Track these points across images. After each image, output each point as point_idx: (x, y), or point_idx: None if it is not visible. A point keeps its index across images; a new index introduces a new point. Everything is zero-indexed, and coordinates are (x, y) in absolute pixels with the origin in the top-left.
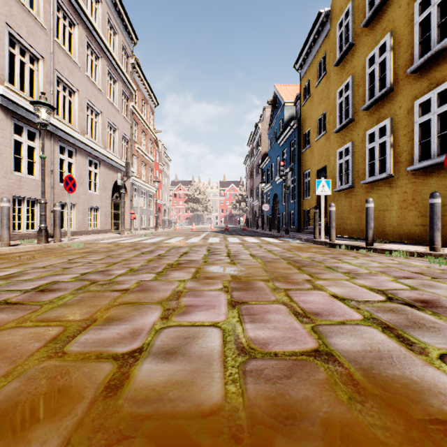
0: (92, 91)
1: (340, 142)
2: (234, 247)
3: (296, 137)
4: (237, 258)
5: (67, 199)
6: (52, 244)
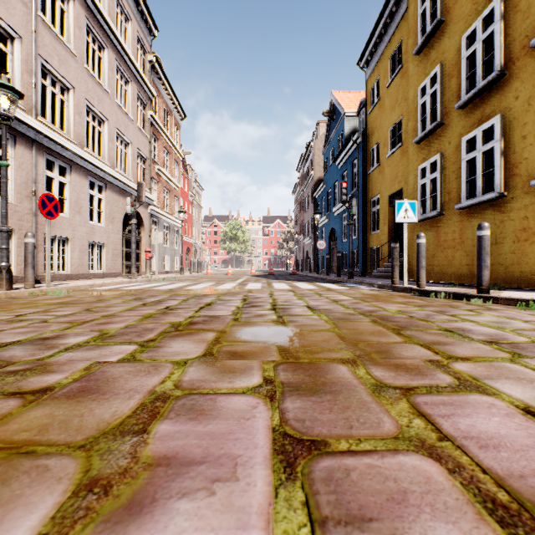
0: (94, 90)
1: (422, 155)
2: (282, 296)
3: (360, 154)
4: (288, 312)
5: (57, 231)
6: (19, 292)
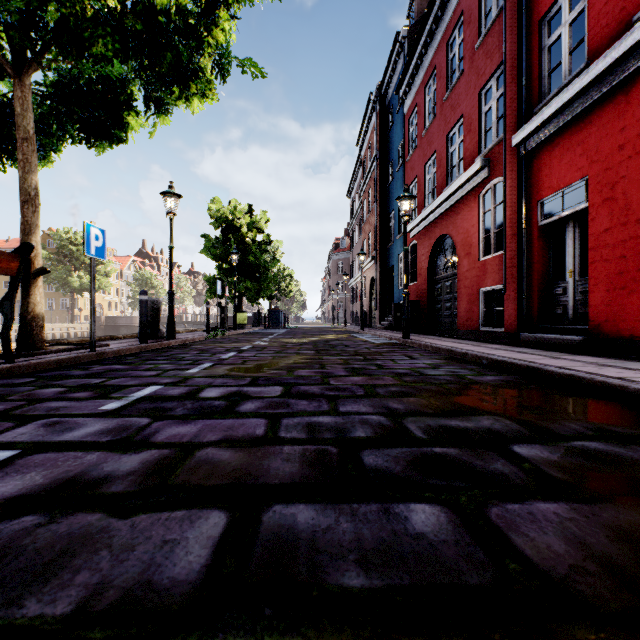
0: None
1: None
2: None
3: None
4: None
5: None
6: None
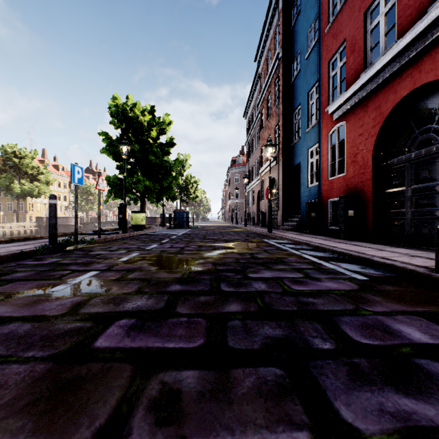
0: None
1: None
2: None
3: None
4: None
5: None
6: None
